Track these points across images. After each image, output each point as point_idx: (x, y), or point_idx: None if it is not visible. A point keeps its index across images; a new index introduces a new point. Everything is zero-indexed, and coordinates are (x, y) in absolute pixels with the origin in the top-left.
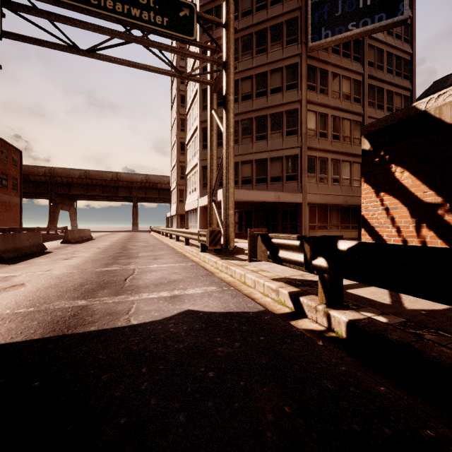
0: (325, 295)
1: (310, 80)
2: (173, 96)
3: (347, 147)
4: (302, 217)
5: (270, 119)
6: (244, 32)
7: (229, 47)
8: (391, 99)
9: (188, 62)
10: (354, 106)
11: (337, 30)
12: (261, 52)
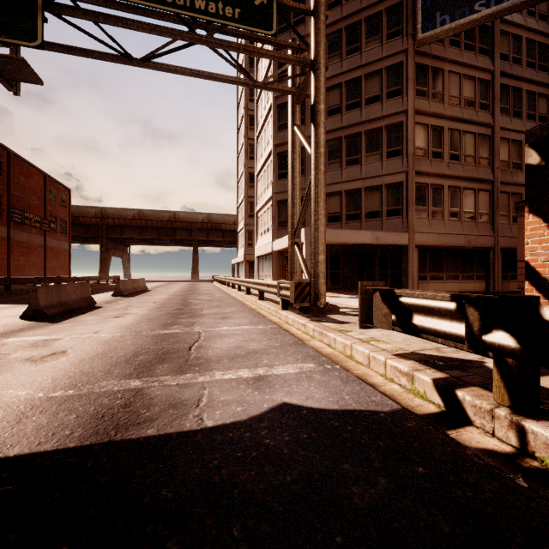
0: (508, 392)
1: (419, 84)
2: (240, 117)
3: (470, 170)
4: (409, 264)
5: (364, 137)
6: (331, 28)
7: (318, 41)
8: (533, 103)
9: (259, 73)
10: (481, 114)
11: (458, 13)
12: (353, 52)
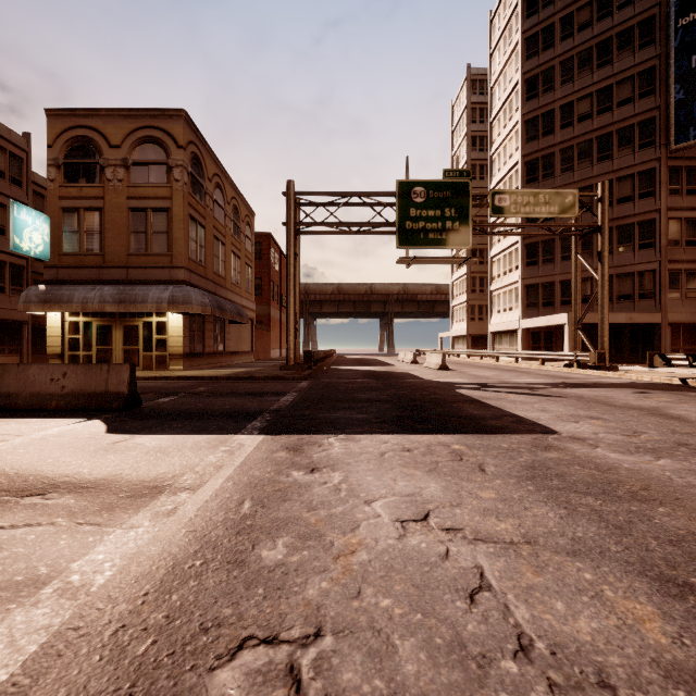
0: None
1: (672, 184)
2: None
3: None
4: (661, 340)
5: (616, 231)
6: (581, 138)
7: (604, 216)
8: None
9: (496, 165)
10: None
11: None
12: (604, 159)
